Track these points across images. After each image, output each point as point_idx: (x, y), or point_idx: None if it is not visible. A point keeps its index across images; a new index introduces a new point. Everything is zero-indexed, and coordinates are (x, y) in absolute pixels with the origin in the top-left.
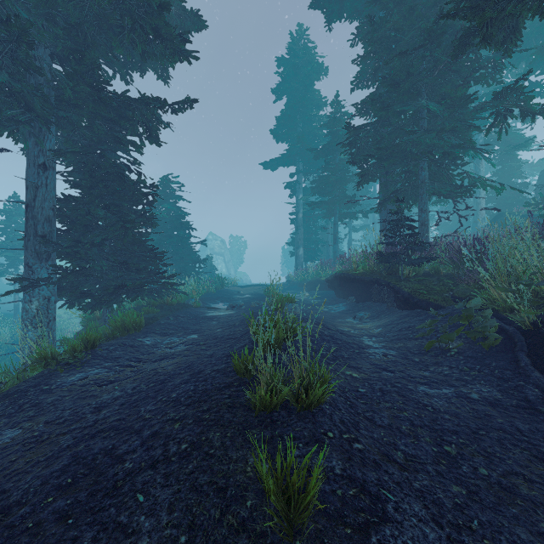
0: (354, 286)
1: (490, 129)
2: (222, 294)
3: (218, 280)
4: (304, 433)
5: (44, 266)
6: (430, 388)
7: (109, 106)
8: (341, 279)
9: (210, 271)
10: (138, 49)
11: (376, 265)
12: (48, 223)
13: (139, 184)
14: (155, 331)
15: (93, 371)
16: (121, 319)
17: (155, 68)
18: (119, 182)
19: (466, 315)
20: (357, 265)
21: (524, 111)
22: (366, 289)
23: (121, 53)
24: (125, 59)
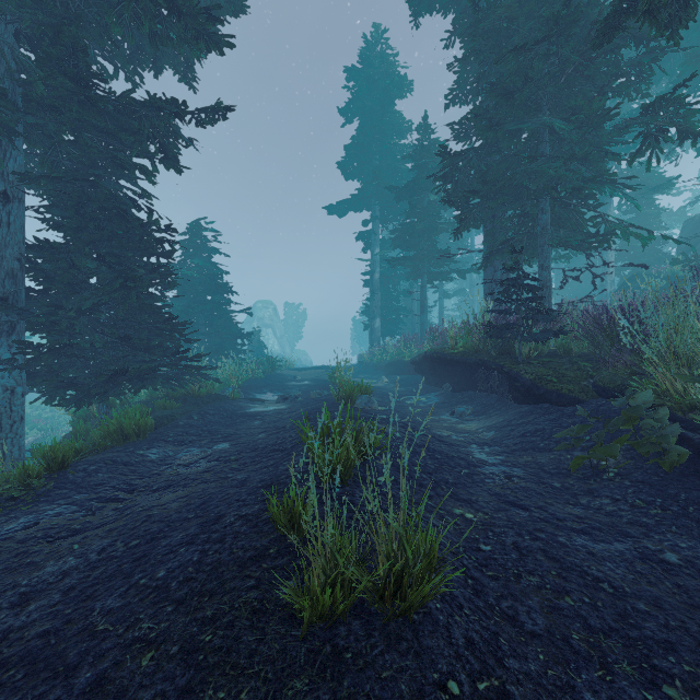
0: (450, 370)
1: (635, 156)
2: (272, 380)
3: (266, 361)
4: (401, 687)
5: (5, 342)
6: (593, 539)
7: (104, 113)
8: (433, 360)
9: (257, 349)
10: (144, 27)
11: (482, 341)
12: (12, 279)
13: (150, 225)
14: (167, 439)
15: (52, 510)
16: (117, 420)
17: (176, 65)
18: (120, 222)
19: (630, 417)
20: (455, 341)
21: (682, 132)
22: (468, 374)
23: (120, 33)
24: (131, 51)
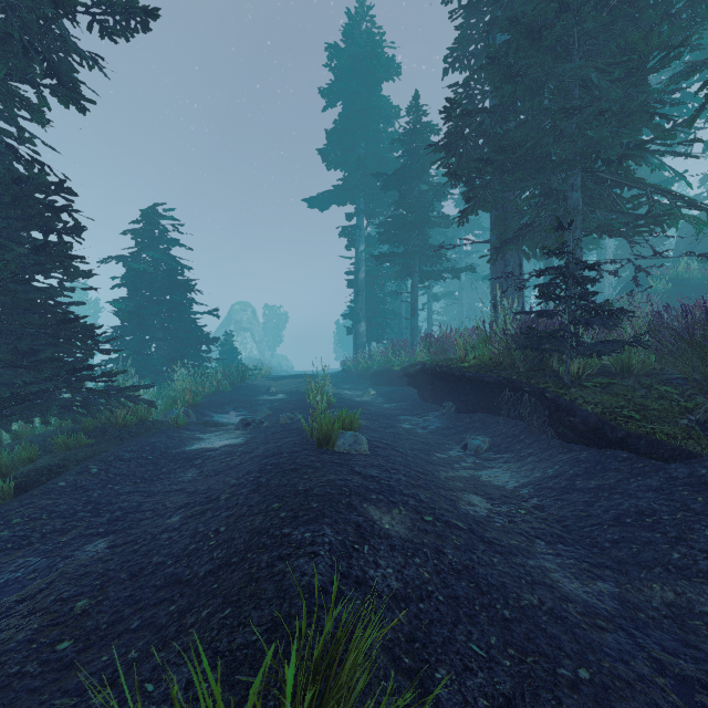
0: (455, 387)
1: (697, 115)
2: (240, 394)
3: (236, 370)
4: None
5: None
6: None
7: None
8: (434, 374)
9: (229, 355)
10: None
11: (506, 353)
12: None
13: (33, 182)
14: None
15: None
16: None
17: None
18: None
19: None
20: (465, 352)
21: None
22: (479, 393)
23: None
24: None
